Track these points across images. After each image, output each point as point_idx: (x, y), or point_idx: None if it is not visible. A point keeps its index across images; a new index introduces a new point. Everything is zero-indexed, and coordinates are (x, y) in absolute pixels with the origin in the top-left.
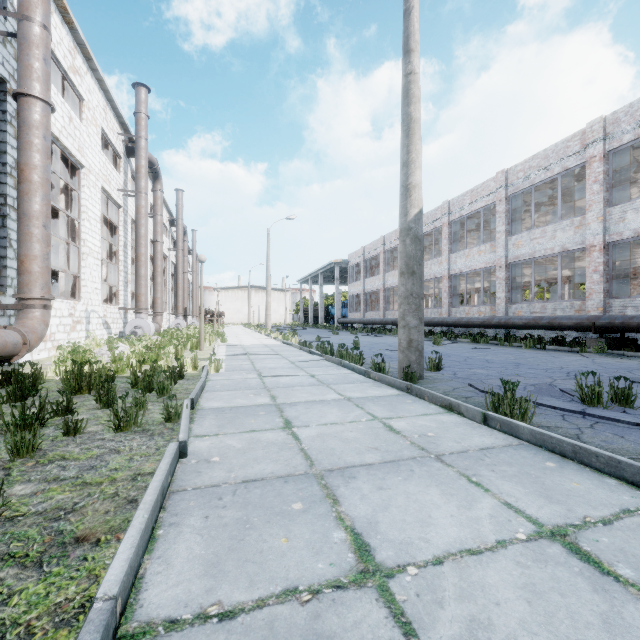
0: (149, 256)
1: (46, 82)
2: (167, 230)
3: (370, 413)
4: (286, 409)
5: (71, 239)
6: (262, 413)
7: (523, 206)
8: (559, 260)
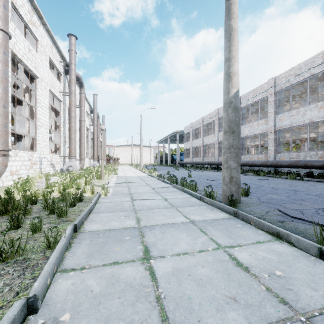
0: (78, 128)
1: (5, 20)
2: (89, 115)
3: (213, 239)
4: (146, 233)
5: (32, 118)
6: (127, 238)
7: (283, 98)
8: (308, 128)
